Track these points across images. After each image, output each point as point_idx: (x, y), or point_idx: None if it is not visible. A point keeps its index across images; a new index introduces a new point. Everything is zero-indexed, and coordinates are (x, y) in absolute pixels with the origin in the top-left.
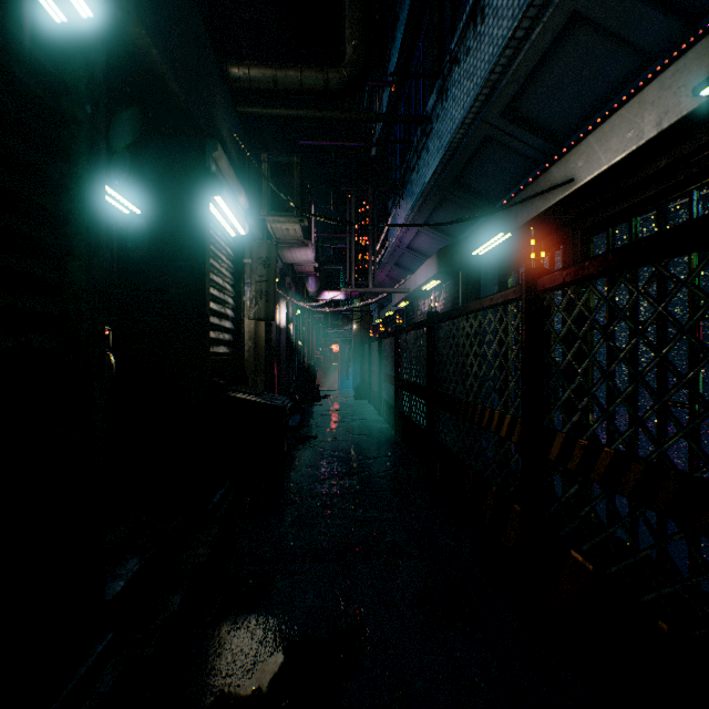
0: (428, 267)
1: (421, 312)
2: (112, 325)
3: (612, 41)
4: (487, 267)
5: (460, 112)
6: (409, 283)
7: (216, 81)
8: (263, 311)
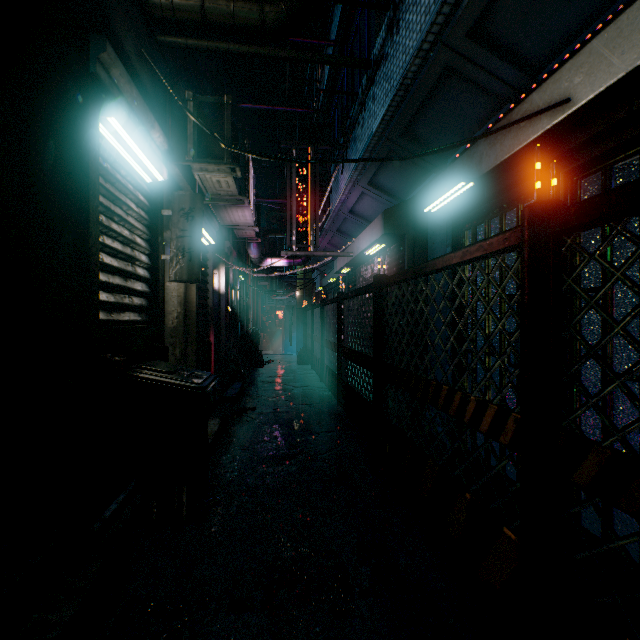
0: (372, 230)
1: (363, 279)
2: None
3: None
4: (436, 229)
5: (416, 38)
6: (351, 248)
7: None
8: (185, 272)
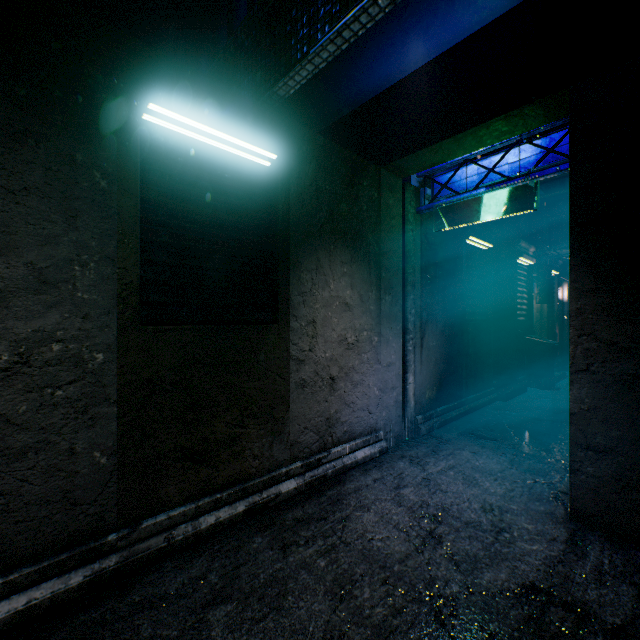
0: None
1: None
2: None
3: None
4: None
5: None
6: None
7: None
8: (542, 299)
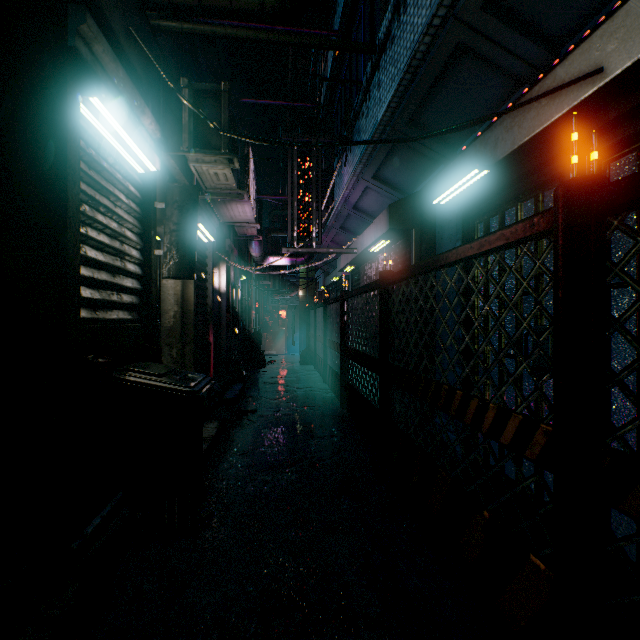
0: (377, 225)
1: (367, 277)
2: None
3: None
4: (444, 223)
5: (425, 14)
6: (355, 245)
7: None
8: (179, 268)
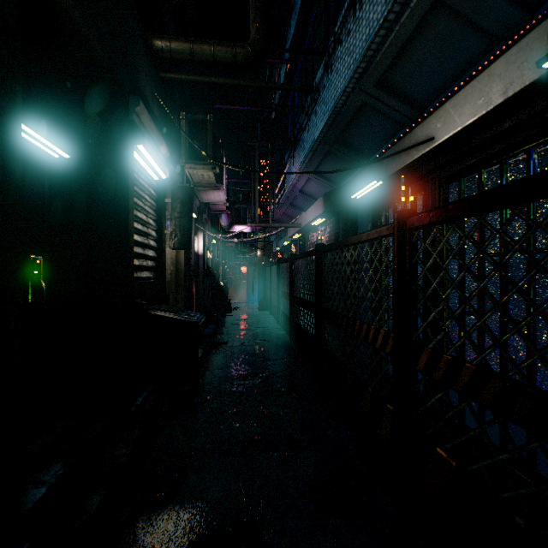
0: (316, 207)
1: (311, 243)
2: (43, 254)
3: (465, 25)
4: (363, 208)
5: (342, 82)
6: (301, 219)
7: (139, 48)
8: (181, 242)
